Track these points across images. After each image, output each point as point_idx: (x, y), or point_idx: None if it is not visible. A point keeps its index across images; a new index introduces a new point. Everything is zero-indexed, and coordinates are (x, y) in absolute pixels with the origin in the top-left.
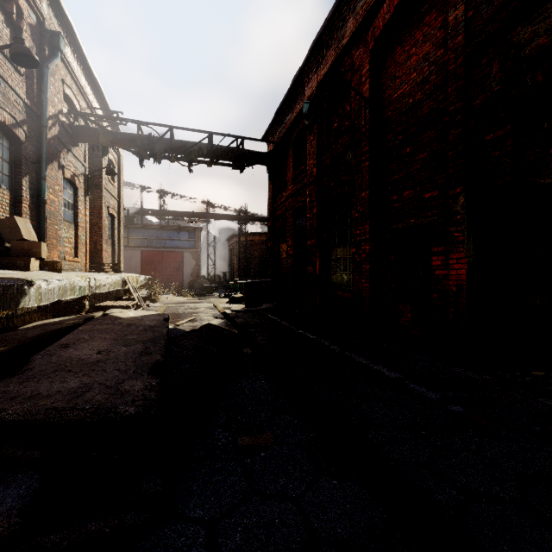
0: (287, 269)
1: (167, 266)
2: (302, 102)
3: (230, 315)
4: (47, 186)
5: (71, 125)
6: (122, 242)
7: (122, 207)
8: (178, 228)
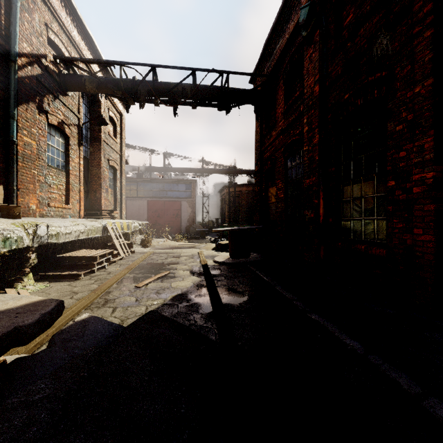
0: (277, 214)
1: (168, 214)
2: (297, 15)
3: (211, 269)
4: (18, 127)
5: (58, 73)
6: (124, 192)
7: (124, 161)
8: (177, 181)
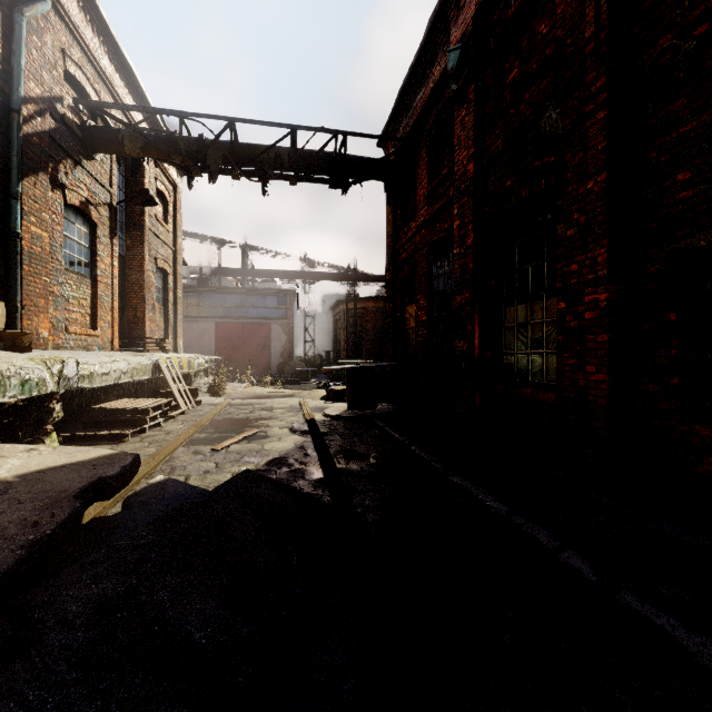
0: (417, 346)
1: (250, 344)
2: (445, 57)
3: (320, 425)
4: (22, 211)
5: (81, 124)
6: (179, 309)
7: (179, 260)
8: (264, 292)
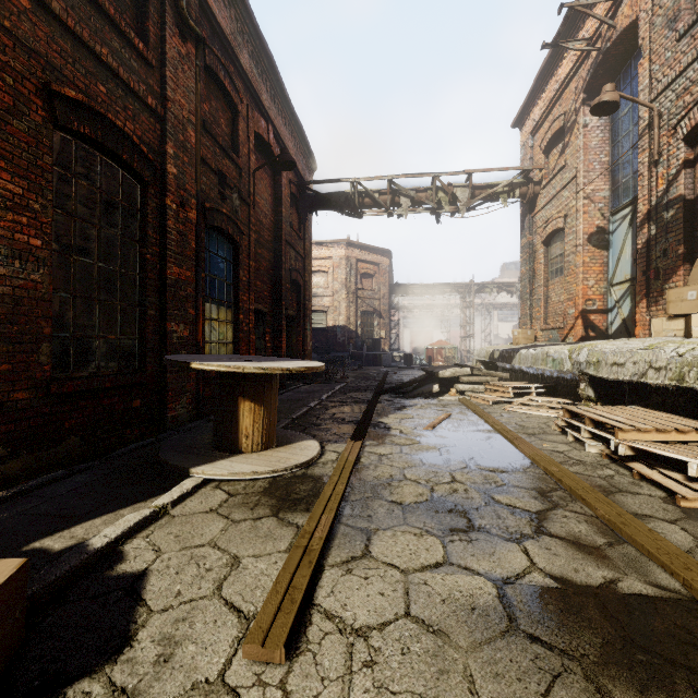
0: None
1: None
2: None
3: (350, 433)
4: None
5: None
6: None
7: None
8: None
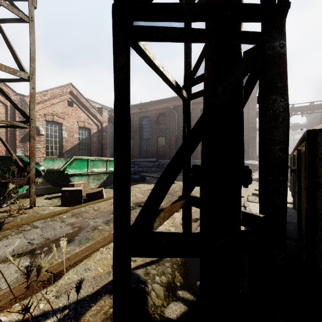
0: None
1: None
2: (318, 113)
3: None
4: None
5: None
6: None
7: None
8: None
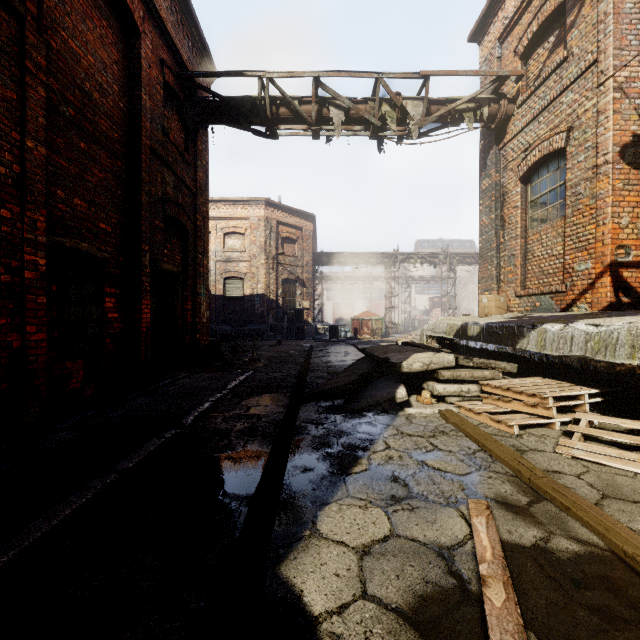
0: None
1: None
2: None
3: None
4: None
5: None
6: None
7: None
8: None
